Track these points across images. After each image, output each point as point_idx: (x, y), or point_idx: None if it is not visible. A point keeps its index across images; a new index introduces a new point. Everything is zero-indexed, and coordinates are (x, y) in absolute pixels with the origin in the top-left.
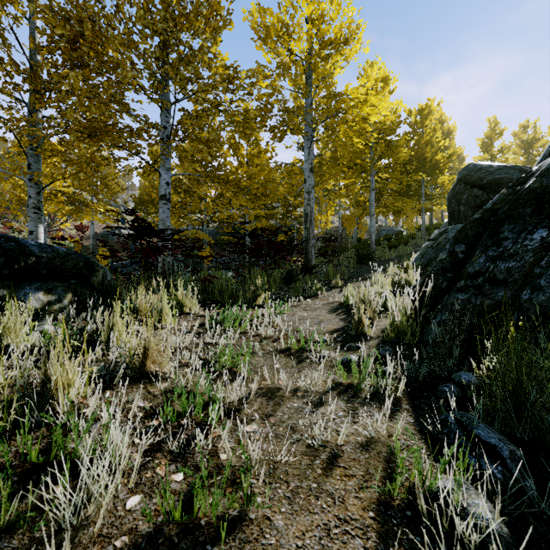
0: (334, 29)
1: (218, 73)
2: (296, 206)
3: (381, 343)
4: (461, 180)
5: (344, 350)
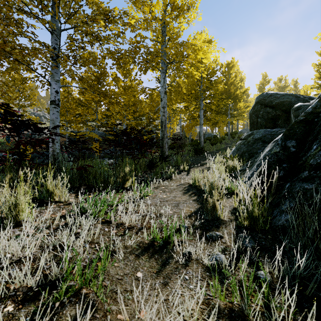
0: None
1: (94, 2)
2: (154, 119)
3: (236, 229)
4: (258, 102)
5: (206, 240)
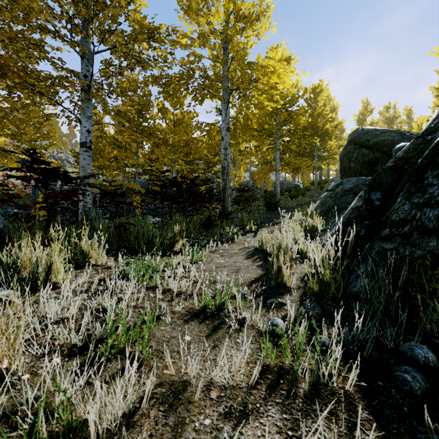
0: (248, 5)
1: (136, 20)
2: (215, 163)
3: (303, 296)
4: (352, 141)
5: (265, 308)
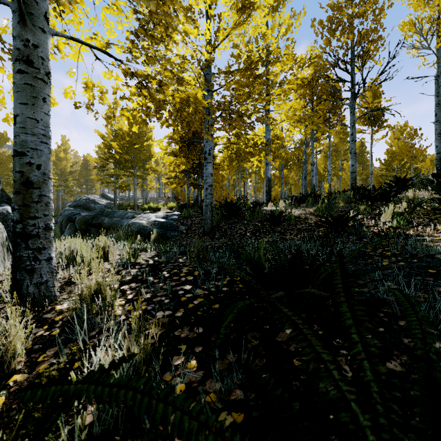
0: None
1: None
2: None
3: None
4: None
5: None
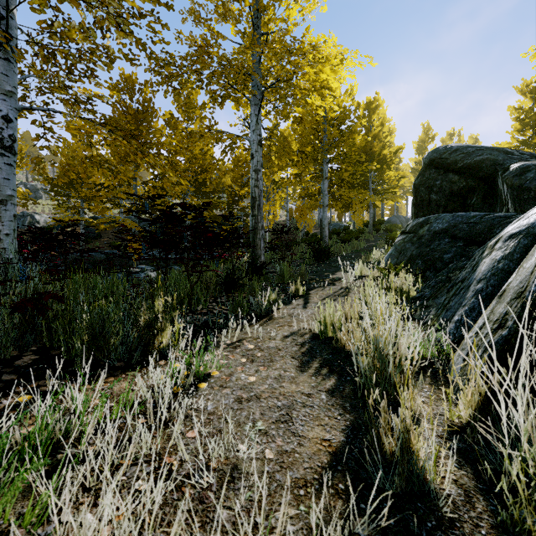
0: None
1: None
2: (242, 196)
3: None
4: (433, 164)
5: None
